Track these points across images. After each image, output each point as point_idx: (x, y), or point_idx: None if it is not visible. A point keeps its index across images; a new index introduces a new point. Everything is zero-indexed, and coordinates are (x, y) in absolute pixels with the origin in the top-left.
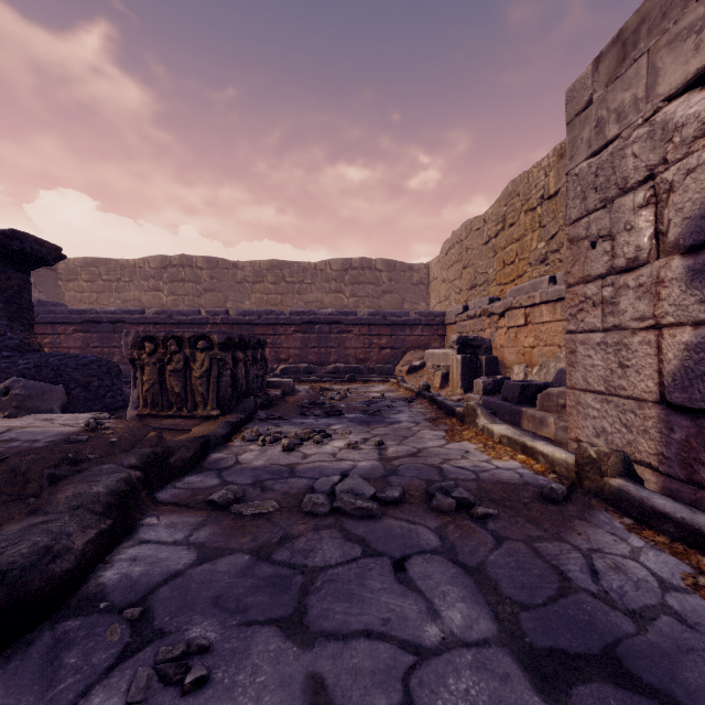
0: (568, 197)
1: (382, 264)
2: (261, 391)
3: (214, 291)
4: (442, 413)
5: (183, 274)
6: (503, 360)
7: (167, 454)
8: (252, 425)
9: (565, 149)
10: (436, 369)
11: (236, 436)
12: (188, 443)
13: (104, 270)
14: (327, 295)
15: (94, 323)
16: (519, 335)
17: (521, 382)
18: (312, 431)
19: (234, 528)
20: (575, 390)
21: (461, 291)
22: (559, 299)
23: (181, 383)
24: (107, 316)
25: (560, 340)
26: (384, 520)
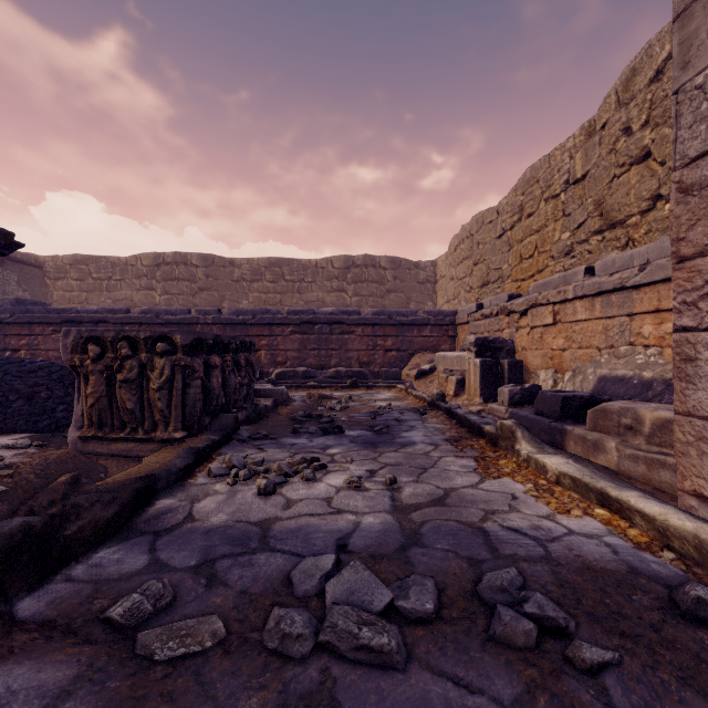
0: (680, 126)
1: (387, 262)
2: (248, 402)
3: (209, 290)
4: (465, 431)
5: (177, 272)
6: (526, 364)
7: (59, 523)
8: (228, 449)
9: (595, 126)
10: (449, 374)
11: (201, 468)
12: (109, 495)
13: (94, 268)
14: (329, 294)
15: (74, 323)
16: (545, 336)
17: (562, 393)
18: (301, 460)
19: (122, 706)
20: (694, 418)
21: (471, 289)
22: (598, 293)
23: (134, 397)
24: (88, 316)
25: (599, 342)
26: (413, 677)
